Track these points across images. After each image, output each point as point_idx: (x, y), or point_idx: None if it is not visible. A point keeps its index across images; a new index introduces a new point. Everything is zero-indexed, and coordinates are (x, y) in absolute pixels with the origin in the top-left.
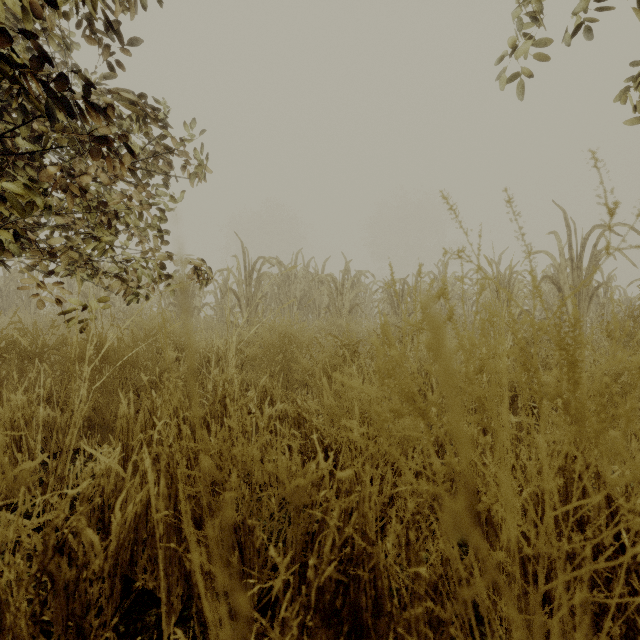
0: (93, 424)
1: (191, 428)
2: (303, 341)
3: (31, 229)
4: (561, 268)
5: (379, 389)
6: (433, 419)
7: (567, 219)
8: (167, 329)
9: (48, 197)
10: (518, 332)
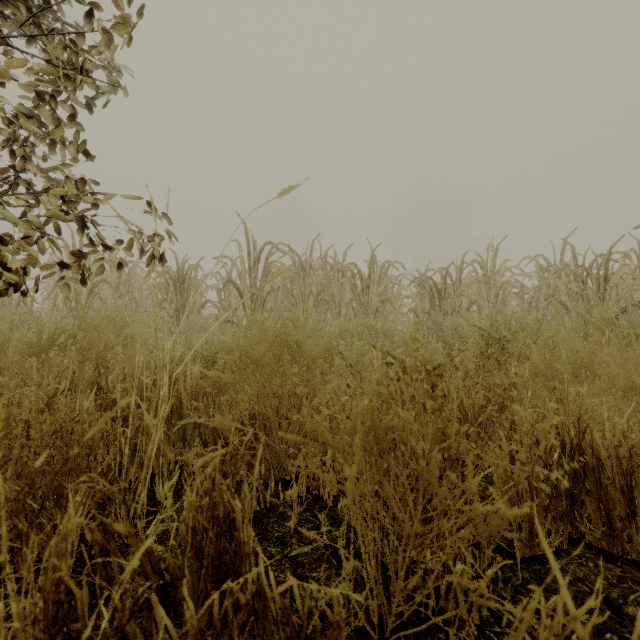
0: None
1: None
2: (316, 356)
3: None
4: None
5: None
6: None
7: None
8: None
9: None
10: None
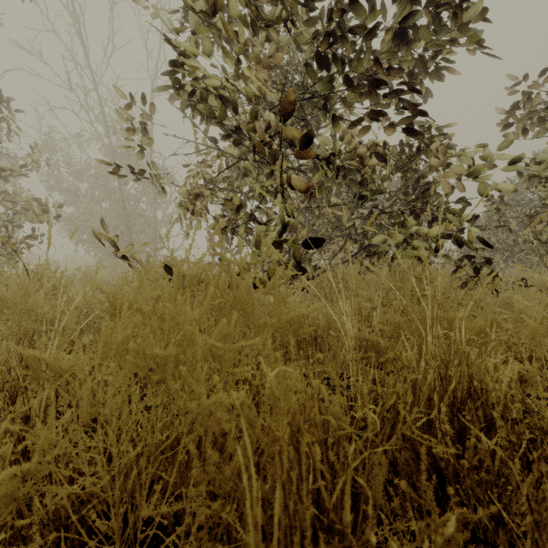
0: None
1: None
2: None
3: None
4: None
5: None
6: None
7: None
8: None
9: None
10: None
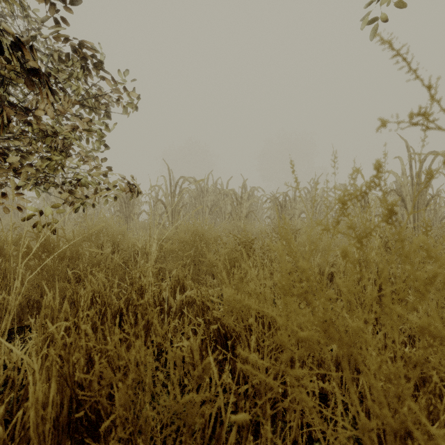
0: (41, 305)
1: (112, 314)
2: (210, 238)
3: (0, 152)
4: (404, 184)
5: (284, 311)
6: (358, 355)
7: (408, 147)
8: (91, 230)
9: (12, 127)
10: (382, 232)
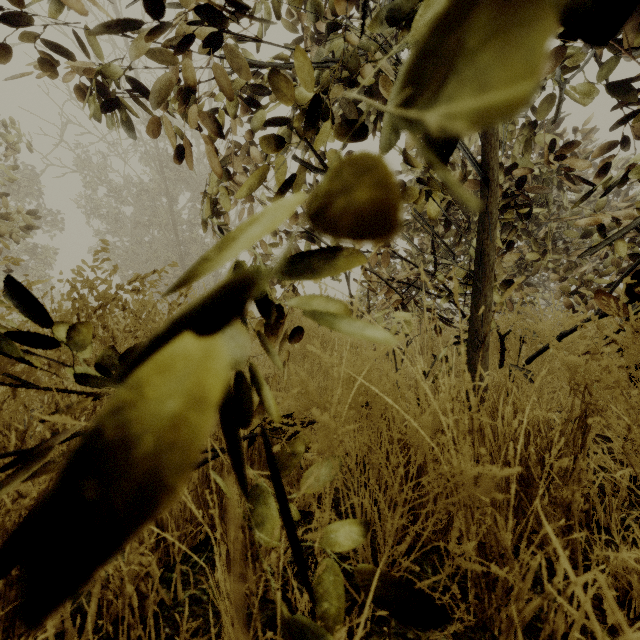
0: None
1: None
2: None
3: None
4: None
5: None
6: None
7: None
8: None
9: None
10: None
